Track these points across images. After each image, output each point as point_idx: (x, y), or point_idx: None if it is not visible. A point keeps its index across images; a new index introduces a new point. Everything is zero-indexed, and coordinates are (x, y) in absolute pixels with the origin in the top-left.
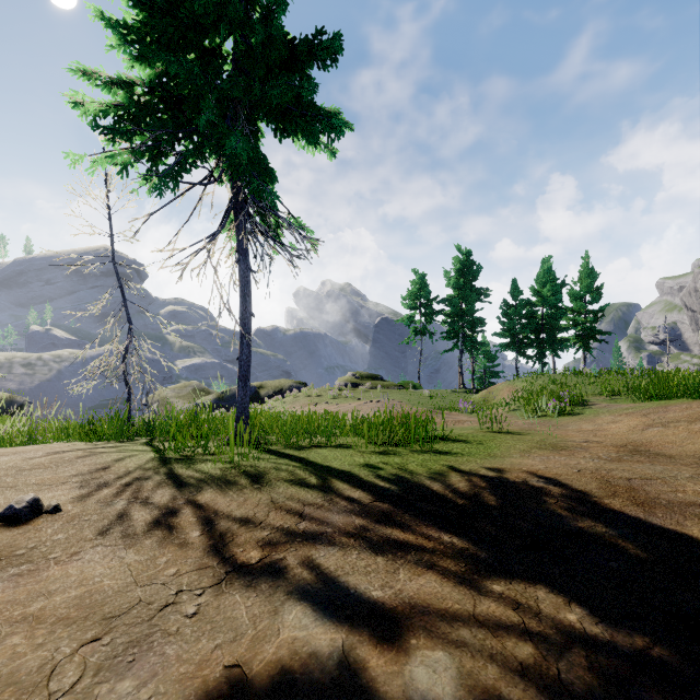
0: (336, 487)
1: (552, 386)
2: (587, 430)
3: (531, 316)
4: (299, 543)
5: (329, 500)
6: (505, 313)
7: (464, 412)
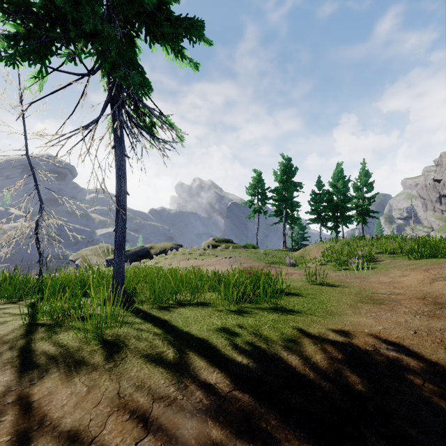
0: (192, 365)
1: (347, 247)
2: (386, 282)
3: (329, 201)
4: None
5: (183, 389)
6: (313, 198)
7: (289, 266)
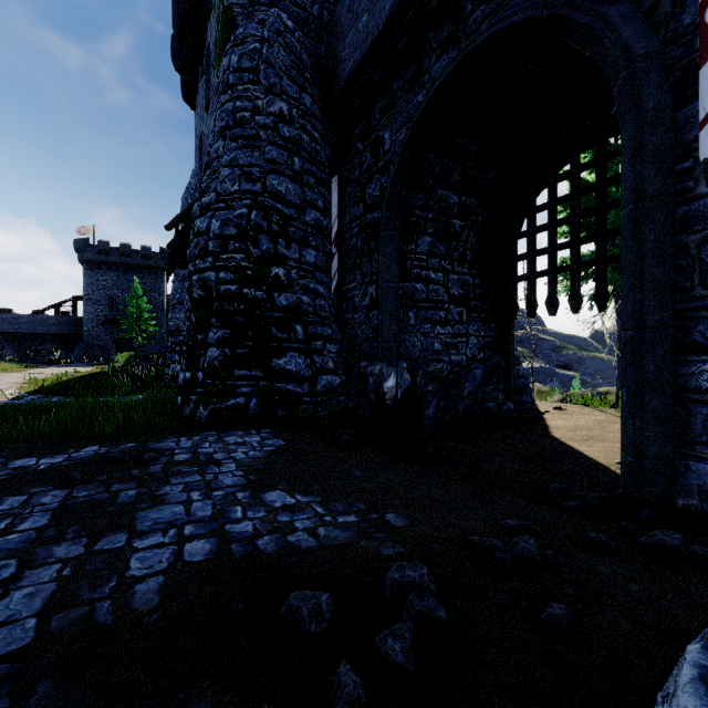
0: None
1: None
2: None
3: None
4: None
5: None
6: None
7: None
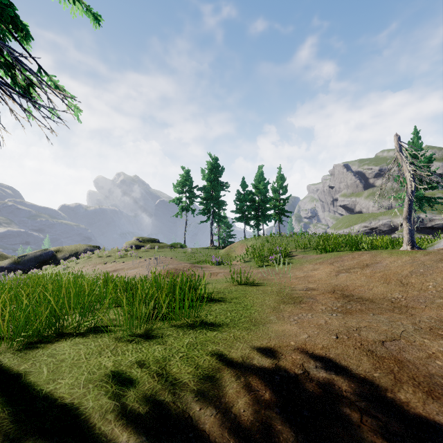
0: None
1: (267, 244)
2: (301, 277)
3: (252, 201)
4: None
5: None
6: (238, 198)
7: (216, 265)
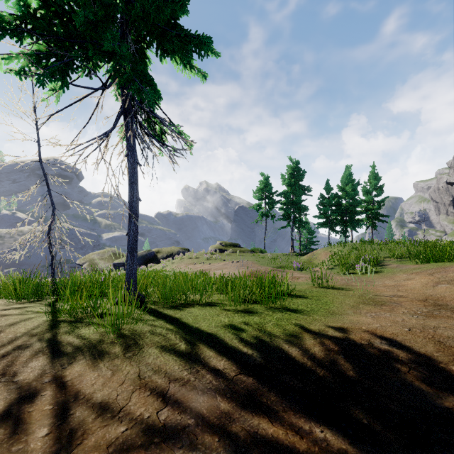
0: (202, 354)
1: (355, 251)
2: (390, 285)
3: (338, 204)
4: (155, 446)
5: (195, 373)
6: (321, 202)
7: (297, 270)
